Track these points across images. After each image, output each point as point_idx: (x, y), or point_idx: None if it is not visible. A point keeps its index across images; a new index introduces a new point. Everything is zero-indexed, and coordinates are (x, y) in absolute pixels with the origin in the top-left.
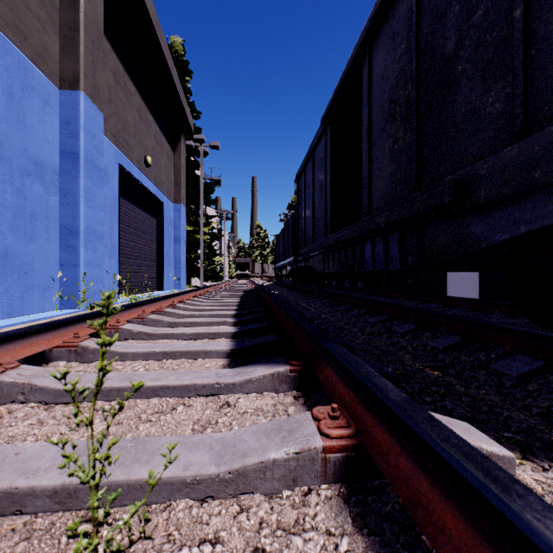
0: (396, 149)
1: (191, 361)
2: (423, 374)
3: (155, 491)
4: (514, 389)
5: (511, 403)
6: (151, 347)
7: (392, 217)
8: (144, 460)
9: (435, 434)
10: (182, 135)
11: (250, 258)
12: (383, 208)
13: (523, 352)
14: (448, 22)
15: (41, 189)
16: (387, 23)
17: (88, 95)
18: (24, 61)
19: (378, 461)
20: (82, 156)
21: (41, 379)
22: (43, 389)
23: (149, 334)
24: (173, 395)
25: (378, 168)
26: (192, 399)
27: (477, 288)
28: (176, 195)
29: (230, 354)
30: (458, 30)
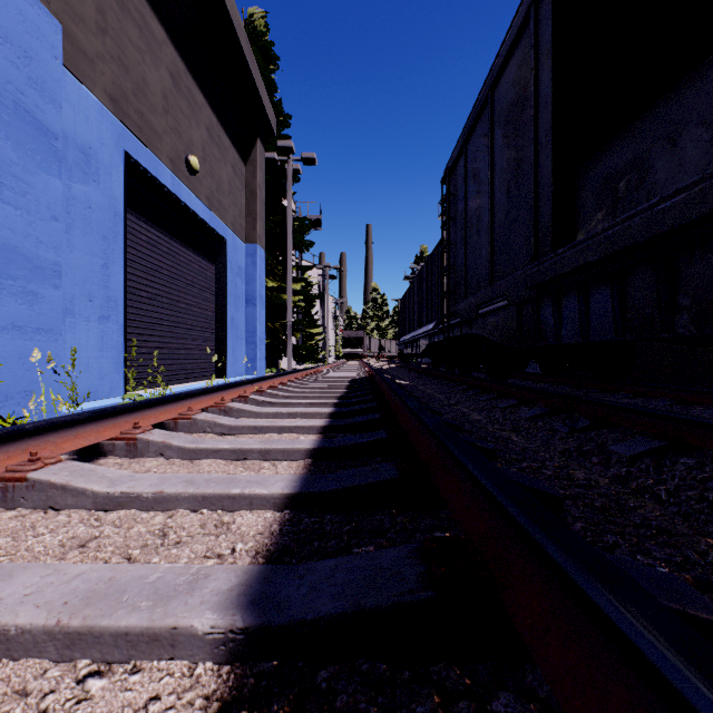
0: None
1: None
2: None
3: None
4: None
5: None
6: None
7: None
8: None
9: None
10: (258, 138)
11: (363, 332)
12: None
13: None
14: None
15: None
16: None
17: None
18: None
19: None
20: None
21: None
22: None
23: None
24: None
25: None
26: None
27: None
28: (249, 231)
29: None
30: None
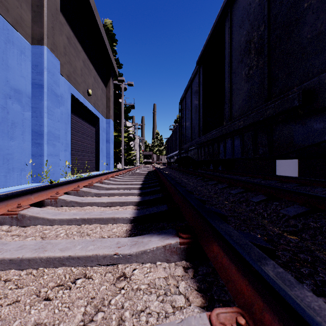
0: (251, 73)
1: (103, 226)
2: (285, 239)
3: None
4: None
5: None
6: (74, 215)
7: (249, 120)
8: None
9: None
10: (111, 77)
11: (152, 152)
12: (240, 115)
13: None
14: None
15: (19, 107)
16: None
17: (49, 48)
18: (7, 25)
19: None
20: (45, 87)
21: None
22: None
23: (77, 203)
24: (77, 264)
25: (236, 88)
26: (93, 269)
27: (297, 170)
28: (107, 114)
29: (132, 220)
30: None
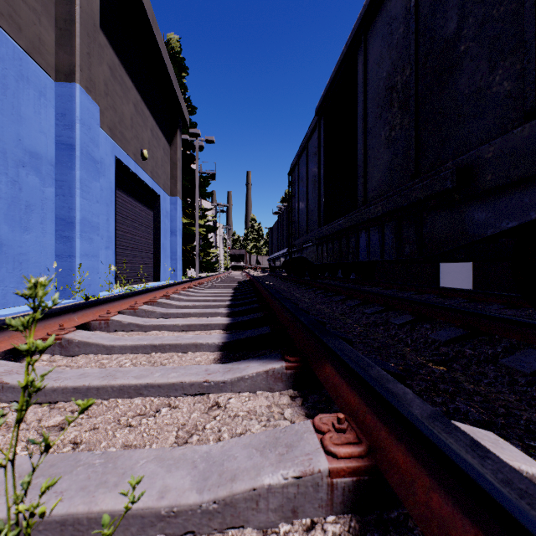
0: (392, 136)
1: (181, 355)
2: (427, 369)
3: (121, 525)
4: (529, 387)
5: (528, 403)
6: (140, 340)
7: (389, 205)
8: (112, 484)
9: (490, 472)
10: (178, 129)
11: (244, 250)
12: (379, 197)
13: (532, 346)
14: (450, 1)
15: (37, 180)
16: (383, 9)
17: (84, 87)
18: (19, 53)
19: (400, 494)
20: (78, 148)
21: (15, 377)
22: (15, 387)
23: (139, 326)
24: (158, 394)
25: (373, 156)
26: (178, 399)
27: (470, 279)
28: (172, 188)
29: (222, 347)
30: (461, 8)
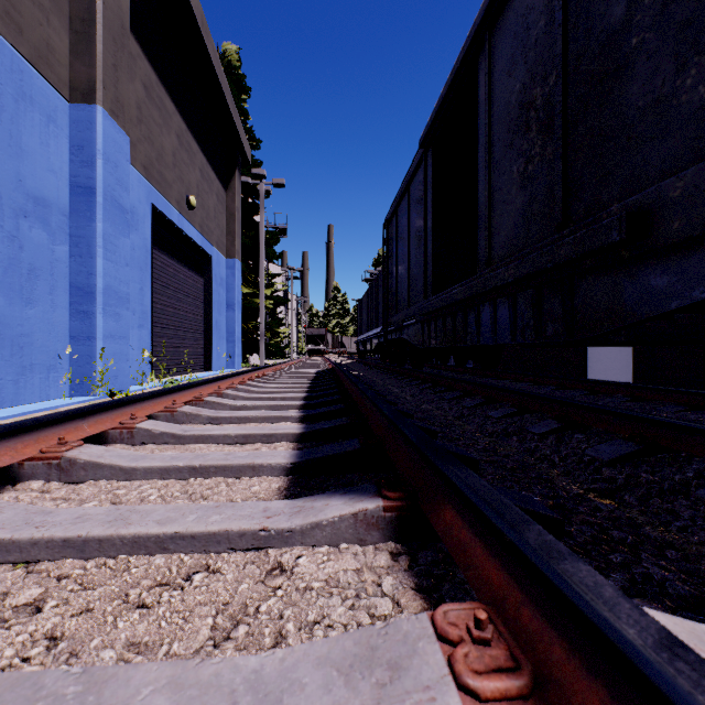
0: (529, 171)
1: (231, 481)
2: (589, 505)
3: None
4: None
5: None
6: (173, 459)
7: (526, 268)
8: None
9: None
10: (237, 169)
11: (325, 329)
12: (509, 257)
13: None
14: None
15: (44, 236)
16: None
17: (108, 110)
18: (19, 63)
19: None
20: (99, 192)
21: None
22: None
23: (176, 436)
24: (191, 549)
25: (501, 200)
26: (221, 557)
27: (630, 368)
28: (229, 247)
29: (290, 470)
30: None
